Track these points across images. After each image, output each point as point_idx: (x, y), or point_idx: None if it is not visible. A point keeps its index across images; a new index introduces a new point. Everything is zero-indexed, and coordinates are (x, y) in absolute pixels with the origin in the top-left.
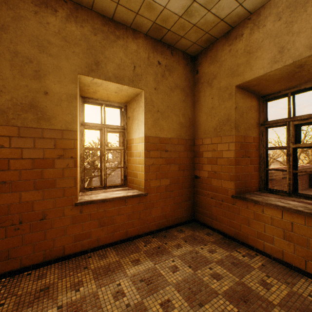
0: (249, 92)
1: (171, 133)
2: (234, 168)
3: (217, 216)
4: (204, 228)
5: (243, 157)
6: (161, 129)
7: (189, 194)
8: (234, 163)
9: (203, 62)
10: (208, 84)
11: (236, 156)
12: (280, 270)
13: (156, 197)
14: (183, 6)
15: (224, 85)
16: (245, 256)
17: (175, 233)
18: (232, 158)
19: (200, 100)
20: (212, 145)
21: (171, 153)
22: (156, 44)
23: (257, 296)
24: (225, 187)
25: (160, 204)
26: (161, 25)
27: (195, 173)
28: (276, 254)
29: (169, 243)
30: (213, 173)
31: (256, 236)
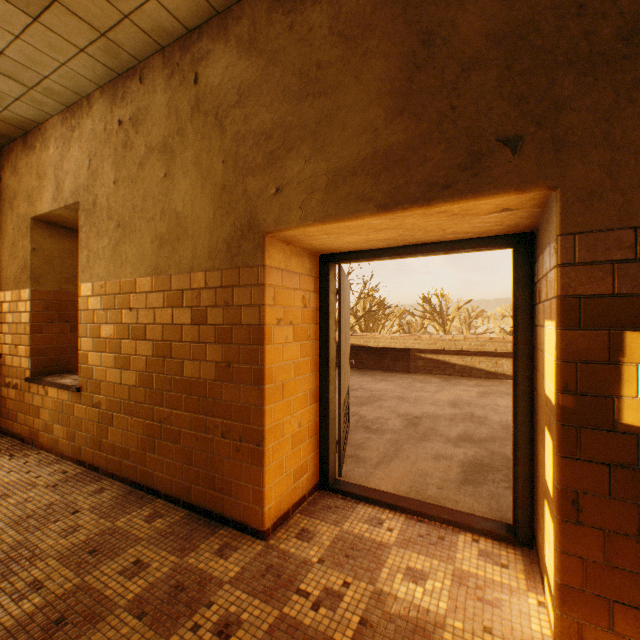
0: (69, 229)
1: None
2: (30, 338)
3: (18, 413)
4: (3, 438)
5: (54, 321)
6: None
7: None
8: (31, 331)
9: (6, 165)
10: (11, 205)
11: (36, 321)
12: (45, 462)
13: None
14: None
15: (23, 212)
16: (16, 458)
17: None
18: (29, 324)
19: (3, 228)
20: (14, 302)
21: None
22: None
23: None
24: (24, 367)
25: None
26: None
27: None
28: (56, 445)
29: None
30: (14, 348)
31: (45, 429)
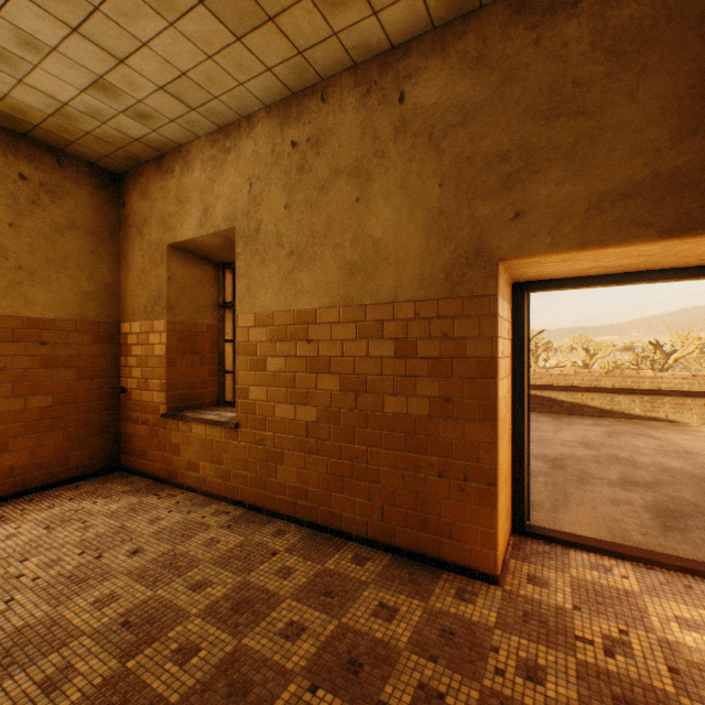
0: (198, 256)
1: (59, 310)
2: (166, 371)
3: (149, 451)
4: (131, 477)
5: (186, 354)
6: (30, 303)
7: (109, 422)
8: (167, 364)
9: (132, 190)
10: (138, 231)
11: (171, 353)
12: (197, 502)
13: (14, 430)
14: (47, 104)
15: (156, 239)
16: (164, 498)
17: (61, 492)
18: (164, 356)
19: (128, 255)
20: (143, 334)
21: (59, 348)
22: (14, 140)
23: (130, 533)
24: (157, 402)
25: (27, 444)
26: (14, 115)
27: (122, 384)
28: (202, 485)
29: (32, 508)
30: (144, 382)
31: (187, 467)
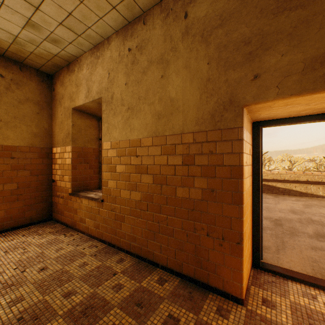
0: (88, 114)
1: (21, 141)
2: (71, 172)
3: (64, 211)
4: (56, 224)
5: (82, 163)
6: (5, 138)
7: (46, 196)
8: (72, 168)
9: (57, 82)
10: (60, 102)
11: (74, 163)
12: (83, 239)
13: None
14: (8, 37)
15: (67, 105)
16: (68, 236)
17: (20, 231)
18: (70, 164)
19: (55, 114)
20: (61, 153)
21: (21, 160)
22: None
23: (44, 257)
24: (67, 187)
25: (4, 207)
26: None
27: (53, 178)
28: (87, 230)
29: (4, 240)
30: (62, 177)
31: (80, 221)
